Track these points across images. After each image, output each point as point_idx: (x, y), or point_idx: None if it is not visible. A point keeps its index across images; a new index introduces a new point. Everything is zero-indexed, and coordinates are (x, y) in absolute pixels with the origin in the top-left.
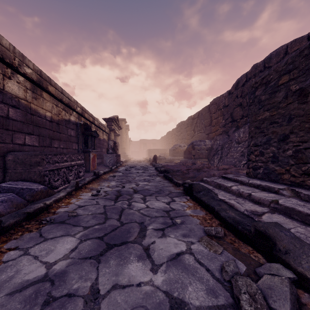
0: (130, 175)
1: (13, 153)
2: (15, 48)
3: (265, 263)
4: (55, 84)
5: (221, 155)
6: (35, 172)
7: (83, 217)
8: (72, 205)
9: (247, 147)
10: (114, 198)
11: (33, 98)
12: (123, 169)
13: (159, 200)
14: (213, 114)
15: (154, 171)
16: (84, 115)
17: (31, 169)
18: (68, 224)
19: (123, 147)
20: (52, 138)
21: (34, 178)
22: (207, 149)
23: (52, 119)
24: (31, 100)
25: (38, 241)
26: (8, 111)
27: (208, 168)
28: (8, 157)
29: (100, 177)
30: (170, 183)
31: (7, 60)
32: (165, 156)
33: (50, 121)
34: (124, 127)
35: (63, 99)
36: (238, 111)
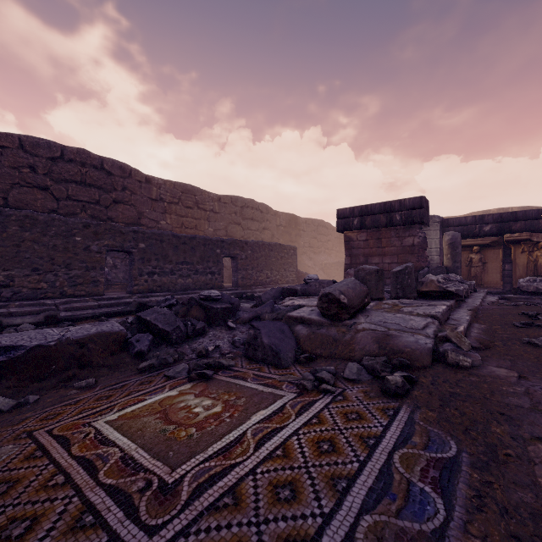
0: None
1: None
2: None
3: (4, 331)
4: None
5: None
6: None
7: None
8: None
9: None
10: None
11: None
12: None
13: None
14: None
15: None
16: None
17: None
18: None
19: None
20: None
21: None
22: None
23: None
24: None
25: None
26: None
27: None
28: None
29: None
30: None
31: None
32: None
33: None
34: None
35: None
36: None
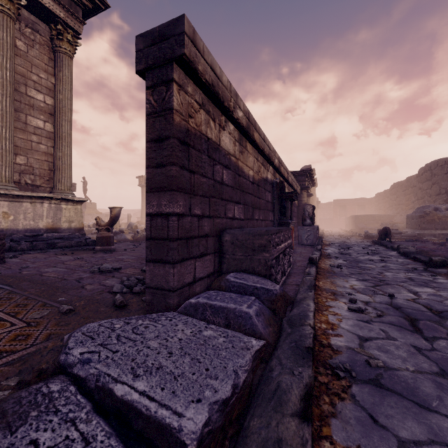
0: (363, 265)
1: (229, 231)
2: (231, 85)
3: None
4: (258, 128)
5: None
6: (259, 260)
7: (409, 379)
8: (343, 332)
9: None
10: (408, 325)
11: (240, 152)
12: (333, 251)
13: None
14: None
15: (408, 261)
16: (280, 169)
17: (254, 256)
18: (397, 393)
19: None
20: (253, 207)
21: (258, 269)
22: None
23: (253, 180)
24: (238, 156)
25: (390, 444)
26: (223, 173)
27: None
28: (225, 236)
29: (318, 266)
30: None
31: (225, 104)
32: (395, 227)
33: (252, 182)
34: None
35: (264, 148)
36: None
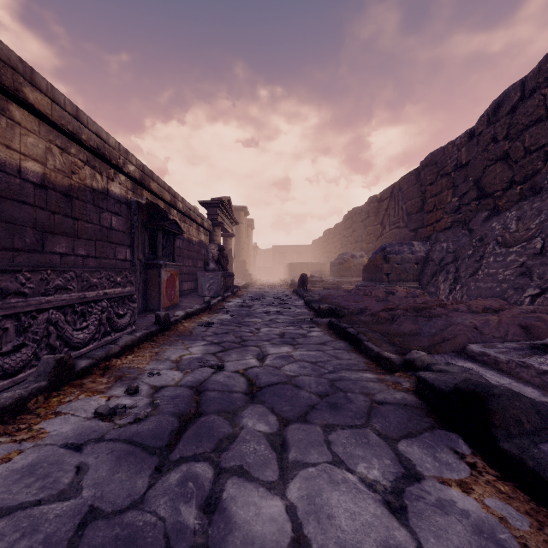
0: (248, 319)
1: None
2: None
3: None
4: (51, 90)
5: (455, 274)
6: None
7: None
8: None
9: (536, 255)
10: (164, 436)
11: None
12: (236, 303)
13: (343, 464)
14: (429, 185)
15: (304, 311)
16: (148, 185)
17: None
18: None
19: (243, 259)
20: (47, 230)
21: None
22: (417, 261)
23: (45, 182)
24: None
25: None
26: None
27: (441, 306)
28: None
29: (171, 327)
30: (356, 354)
31: None
32: (323, 276)
33: (38, 185)
34: (245, 223)
35: (80, 133)
36: (497, 173)
